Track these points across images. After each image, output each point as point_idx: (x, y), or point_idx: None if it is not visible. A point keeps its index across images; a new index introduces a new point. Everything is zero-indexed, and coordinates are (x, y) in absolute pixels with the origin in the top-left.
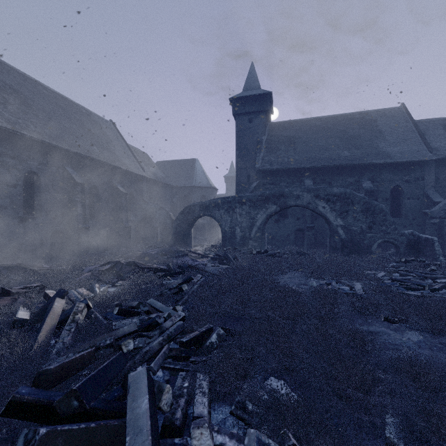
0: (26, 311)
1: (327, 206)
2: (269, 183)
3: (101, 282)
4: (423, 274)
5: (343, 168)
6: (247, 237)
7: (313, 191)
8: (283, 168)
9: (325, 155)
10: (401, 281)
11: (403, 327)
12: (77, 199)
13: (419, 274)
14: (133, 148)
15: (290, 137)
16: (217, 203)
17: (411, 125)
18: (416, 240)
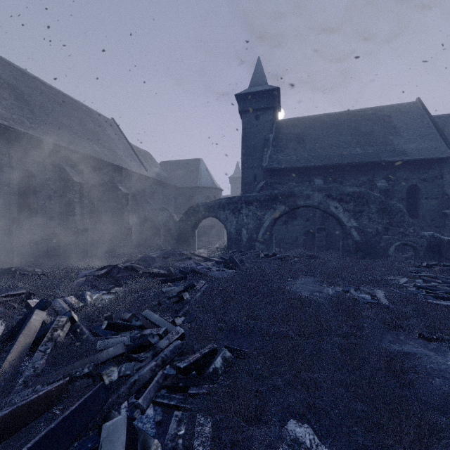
0: (1, 325)
1: (339, 206)
2: (277, 183)
3: (95, 288)
4: (449, 281)
5: (356, 166)
6: (254, 240)
7: (325, 190)
8: (291, 166)
9: (336, 153)
10: (427, 289)
11: (444, 346)
12: (75, 199)
13: (446, 281)
14: (136, 147)
15: (299, 135)
16: (222, 204)
17: (428, 121)
18: (437, 243)
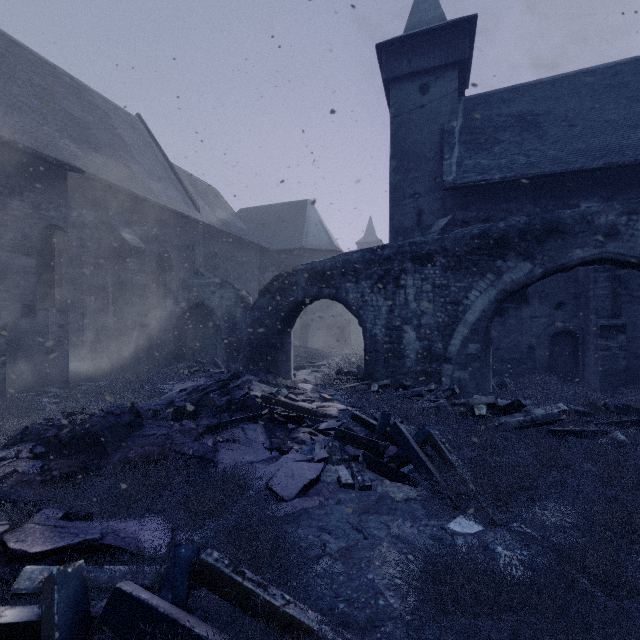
0: None
1: None
2: (478, 219)
3: None
4: None
5: None
6: (438, 356)
7: None
8: (520, 175)
9: (637, 138)
10: None
11: None
12: None
13: None
14: (186, 174)
15: (523, 115)
16: (353, 264)
17: None
18: None
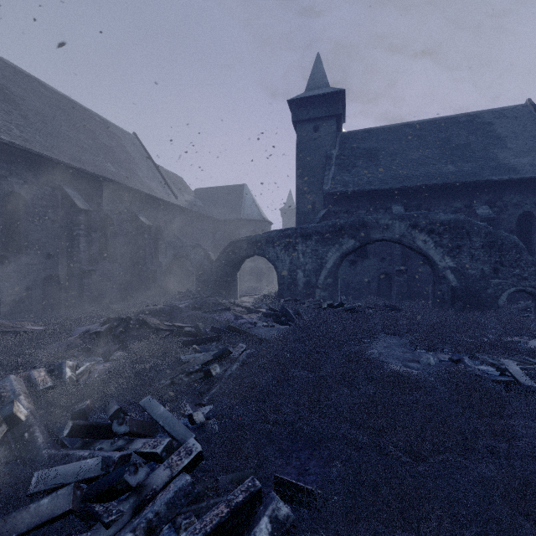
0: None
1: (429, 240)
2: (342, 211)
3: (90, 353)
4: None
5: (448, 188)
6: (313, 285)
7: (409, 218)
8: (362, 190)
9: (421, 172)
10: None
11: None
12: (79, 231)
13: None
14: (164, 169)
15: (371, 150)
16: (272, 238)
17: None
18: None
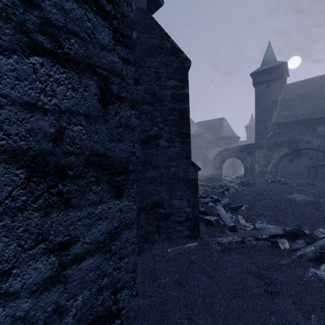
0: None
1: None
2: (283, 132)
3: None
4: None
5: None
6: (264, 172)
7: (323, 137)
8: (296, 120)
9: None
10: None
11: None
12: None
13: None
14: None
15: (305, 94)
16: (241, 149)
17: None
18: None
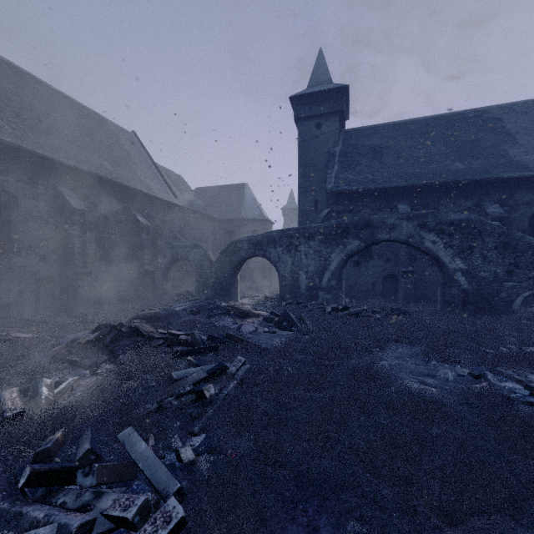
0: None
1: (438, 240)
2: (345, 210)
3: (77, 365)
4: None
5: (456, 186)
6: (316, 287)
7: (417, 218)
8: (366, 188)
9: (428, 169)
10: None
11: None
12: (74, 232)
13: None
14: (163, 168)
15: (375, 147)
16: (273, 238)
17: None
18: None
